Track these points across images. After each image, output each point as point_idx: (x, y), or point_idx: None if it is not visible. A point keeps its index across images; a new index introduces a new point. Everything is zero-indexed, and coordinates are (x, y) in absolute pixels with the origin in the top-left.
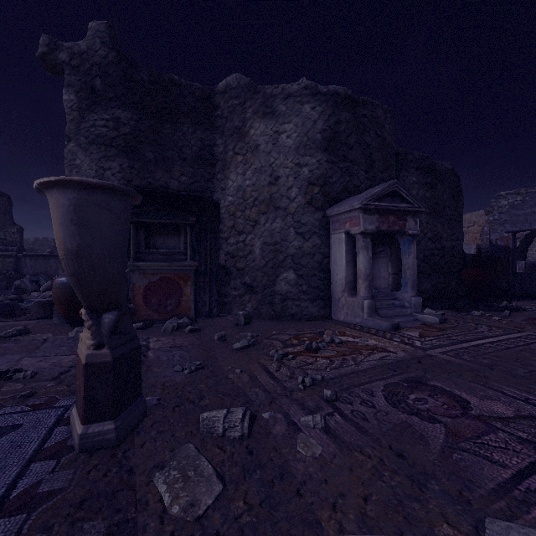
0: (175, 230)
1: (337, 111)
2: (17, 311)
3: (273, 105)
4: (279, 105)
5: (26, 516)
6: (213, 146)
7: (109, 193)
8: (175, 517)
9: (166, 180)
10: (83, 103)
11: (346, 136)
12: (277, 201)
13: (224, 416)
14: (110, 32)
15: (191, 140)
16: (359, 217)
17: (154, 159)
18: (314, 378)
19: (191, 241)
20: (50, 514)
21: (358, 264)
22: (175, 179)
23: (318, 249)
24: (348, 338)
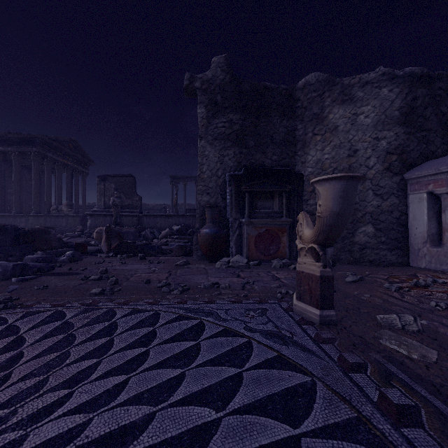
0: (270, 196)
1: (413, 89)
2: (163, 251)
3: (351, 92)
4: (356, 92)
5: (332, 345)
6: (295, 131)
7: (358, 180)
8: (418, 360)
9: (262, 160)
10: (209, 113)
11: (422, 109)
12: (355, 169)
13: (398, 317)
14: (226, 62)
15: (279, 128)
16: (447, 179)
17: (254, 145)
18: (446, 304)
19: (286, 203)
20: (344, 346)
21: (445, 219)
22: (268, 158)
23: (396, 207)
24: (447, 280)
